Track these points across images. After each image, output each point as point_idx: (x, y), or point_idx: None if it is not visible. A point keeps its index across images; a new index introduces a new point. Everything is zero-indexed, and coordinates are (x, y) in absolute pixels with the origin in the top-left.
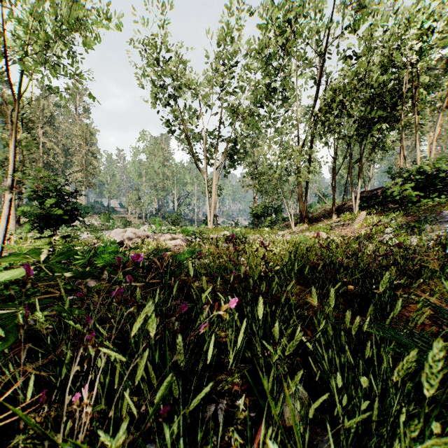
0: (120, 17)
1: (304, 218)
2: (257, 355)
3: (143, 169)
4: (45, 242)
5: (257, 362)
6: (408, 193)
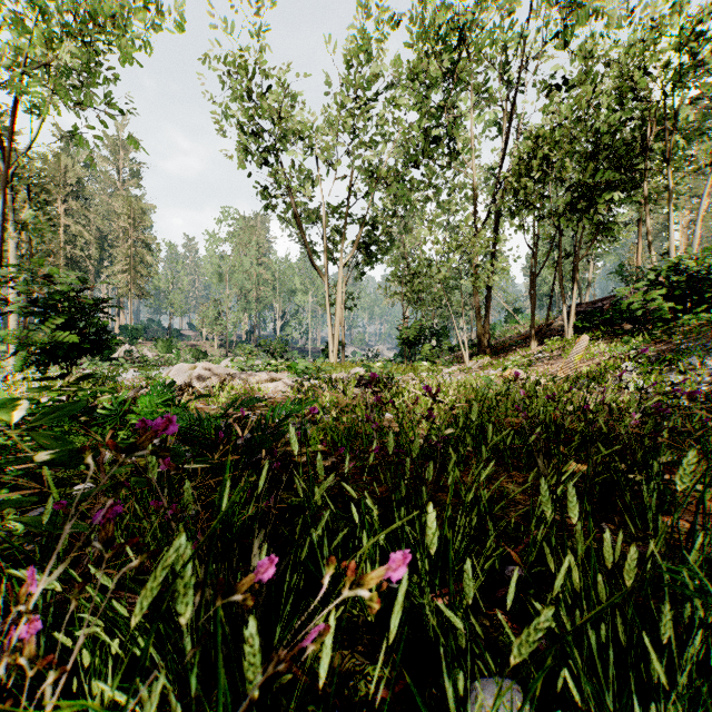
0: (180, 8)
1: (485, 346)
2: (423, 611)
3: (226, 269)
4: (51, 386)
5: (422, 624)
6: (657, 305)
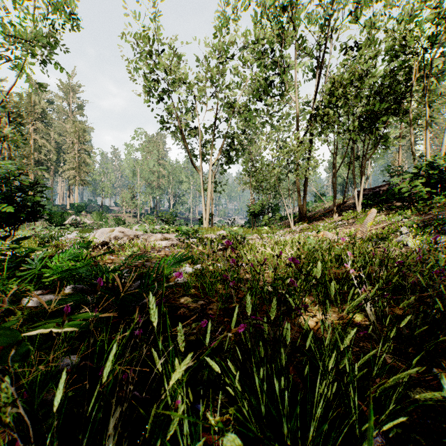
0: None
1: (303, 216)
2: None
3: (138, 167)
4: None
5: None
6: (419, 189)
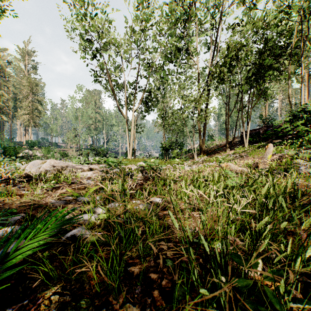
0: None
1: (203, 150)
2: None
3: (79, 114)
4: None
5: None
6: (300, 129)
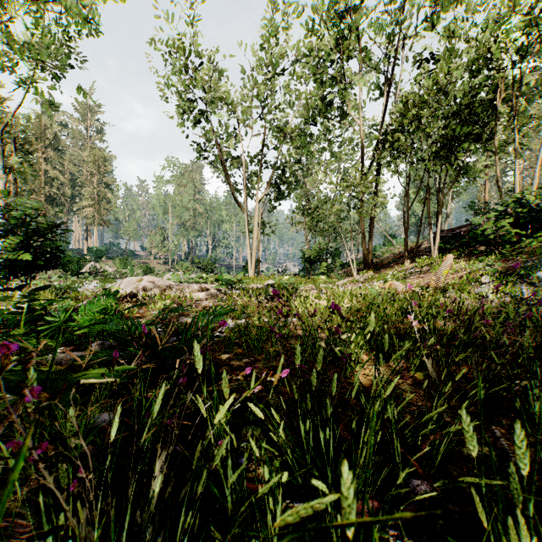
0: None
1: (369, 263)
2: None
3: (170, 204)
4: (10, 297)
5: None
6: (506, 231)
